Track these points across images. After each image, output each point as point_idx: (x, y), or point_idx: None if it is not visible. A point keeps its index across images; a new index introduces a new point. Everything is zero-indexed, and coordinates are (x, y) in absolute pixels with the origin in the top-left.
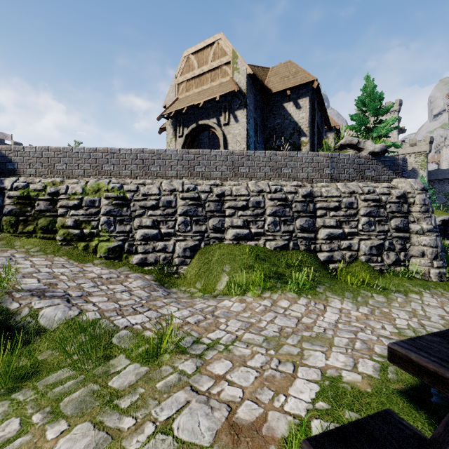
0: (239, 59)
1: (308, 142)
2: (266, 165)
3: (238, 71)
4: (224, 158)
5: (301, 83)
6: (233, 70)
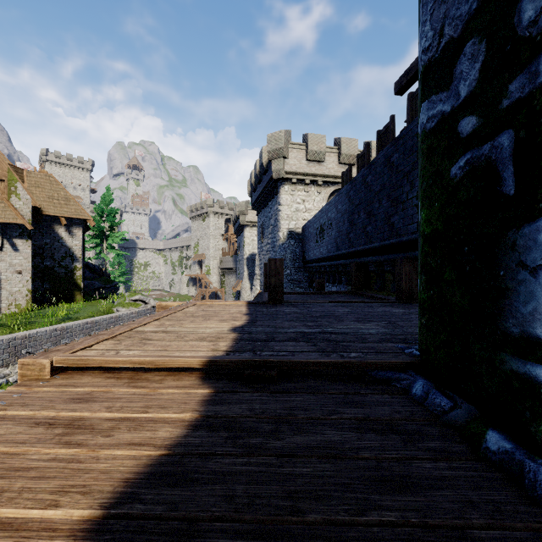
0: (20, 184)
1: (82, 267)
2: (107, 326)
3: (19, 197)
4: (82, 328)
5: (78, 217)
6: (10, 192)
